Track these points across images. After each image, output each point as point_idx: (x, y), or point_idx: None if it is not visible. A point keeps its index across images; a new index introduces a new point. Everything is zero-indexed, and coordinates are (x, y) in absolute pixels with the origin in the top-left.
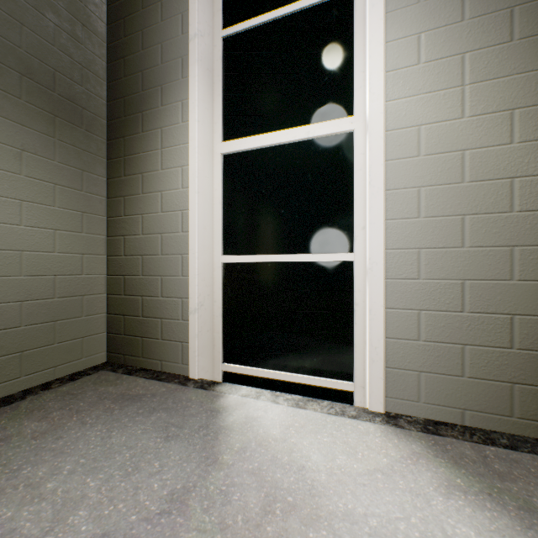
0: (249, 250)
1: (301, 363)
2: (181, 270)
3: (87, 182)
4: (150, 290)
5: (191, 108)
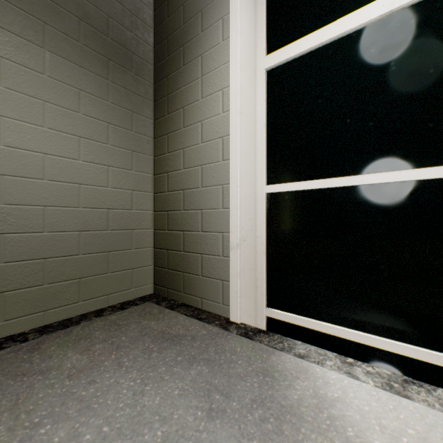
0: (299, 176)
1: (378, 321)
2: (222, 202)
3: (135, 123)
4: (190, 224)
5: (232, 21)
